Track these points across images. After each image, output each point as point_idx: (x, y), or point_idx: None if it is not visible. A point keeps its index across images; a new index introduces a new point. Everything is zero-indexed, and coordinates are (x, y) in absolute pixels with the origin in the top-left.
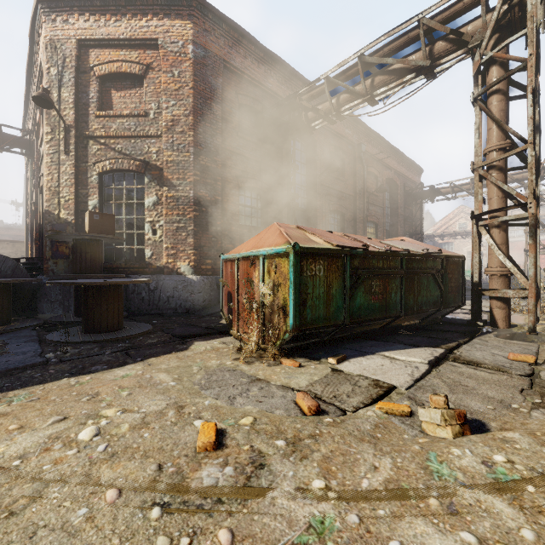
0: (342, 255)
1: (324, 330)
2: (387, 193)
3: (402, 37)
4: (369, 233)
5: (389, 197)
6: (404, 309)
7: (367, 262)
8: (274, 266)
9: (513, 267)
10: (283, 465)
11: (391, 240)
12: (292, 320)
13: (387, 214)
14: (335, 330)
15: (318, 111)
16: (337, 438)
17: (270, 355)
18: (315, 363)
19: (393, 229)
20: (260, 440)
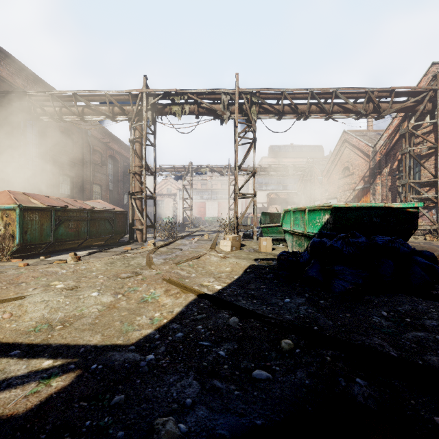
0: (51, 210)
1: (39, 246)
2: (112, 165)
3: (98, 96)
4: (95, 192)
5: (113, 168)
6: (89, 235)
7: (66, 213)
8: (6, 215)
9: (141, 216)
10: (11, 270)
11: (91, 201)
12: (18, 240)
13: (112, 179)
14: (47, 246)
15: (46, 111)
16: (33, 266)
17: (3, 259)
18: (32, 259)
19: (116, 190)
20: (1, 270)
